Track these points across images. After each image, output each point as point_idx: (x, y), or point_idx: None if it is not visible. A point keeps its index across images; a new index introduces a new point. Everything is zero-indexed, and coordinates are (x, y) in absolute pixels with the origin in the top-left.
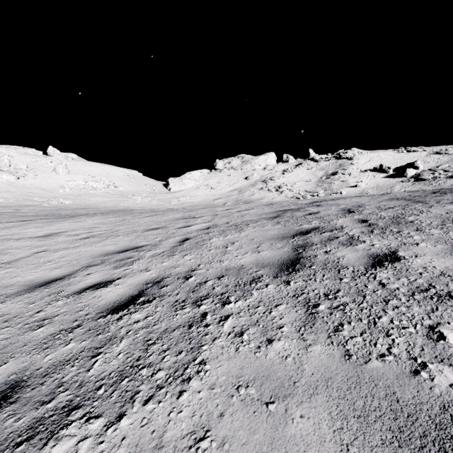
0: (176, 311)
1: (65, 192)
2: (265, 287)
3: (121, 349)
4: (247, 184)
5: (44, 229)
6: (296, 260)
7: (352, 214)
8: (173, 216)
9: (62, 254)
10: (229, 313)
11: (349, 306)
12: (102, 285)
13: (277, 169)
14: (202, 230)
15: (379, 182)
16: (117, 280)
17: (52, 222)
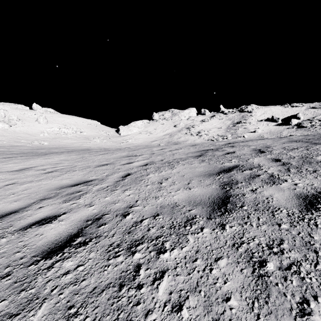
0: (109, 260)
1: (44, 136)
2: (200, 231)
3: (37, 320)
4: (175, 130)
5: (20, 165)
6: (226, 199)
7: (264, 154)
8: (120, 155)
9: (26, 187)
10: (164, 267)
11: (303, 267)
12: (48, 220)
13: (197, 119)
14: (141, 166)
15: (271, 128)
16: (62, 215)
17: (28, 159)
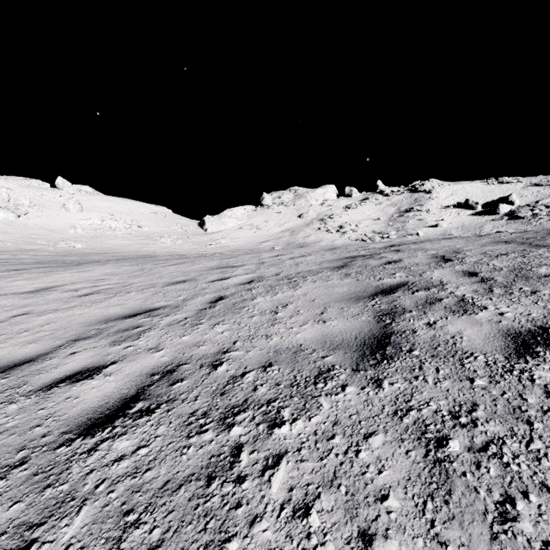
0: (189, 438)
1: (76, 234)
2: (340, 391)
3: (73, 534)
4: (301, 223)
5: (37, 282)
6: (385, 339)
7: (450, 264)
8: (206, 265)
9: (47, 319)
10: (281, 448)
11: (508, 448)
12: (86, 375)
13: (337, 205)
14: (243, 284)
15: (464, 220)
16: (111, 366)
17: (49, 272)
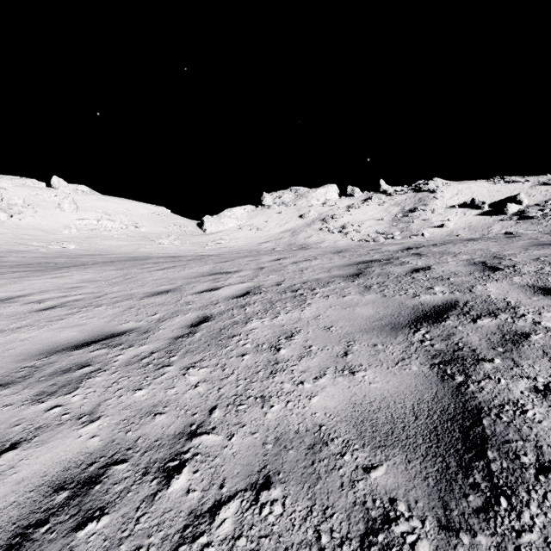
0: None
1: (71, 234)
2: None
3: None
4: (302, 223)
5: (1, 290)
6: (473, 424)
7: (502, 274)
8: (197, 270)
9: None
10: None
11: None
12: None
13: (339, 205)
14: (236, 298)
15: (471, 221)
16: (5, 455)
17: (22, 278)
